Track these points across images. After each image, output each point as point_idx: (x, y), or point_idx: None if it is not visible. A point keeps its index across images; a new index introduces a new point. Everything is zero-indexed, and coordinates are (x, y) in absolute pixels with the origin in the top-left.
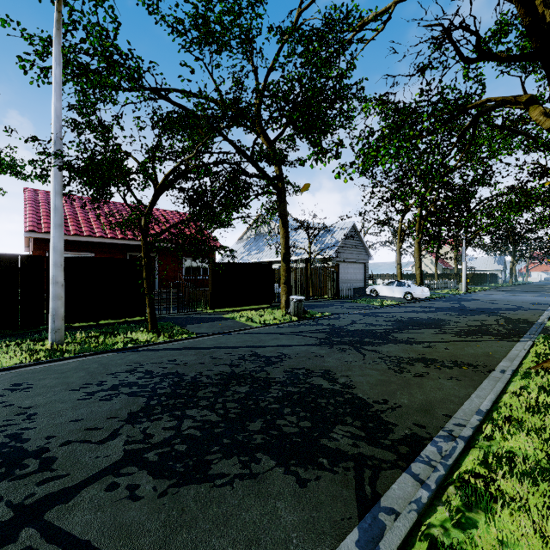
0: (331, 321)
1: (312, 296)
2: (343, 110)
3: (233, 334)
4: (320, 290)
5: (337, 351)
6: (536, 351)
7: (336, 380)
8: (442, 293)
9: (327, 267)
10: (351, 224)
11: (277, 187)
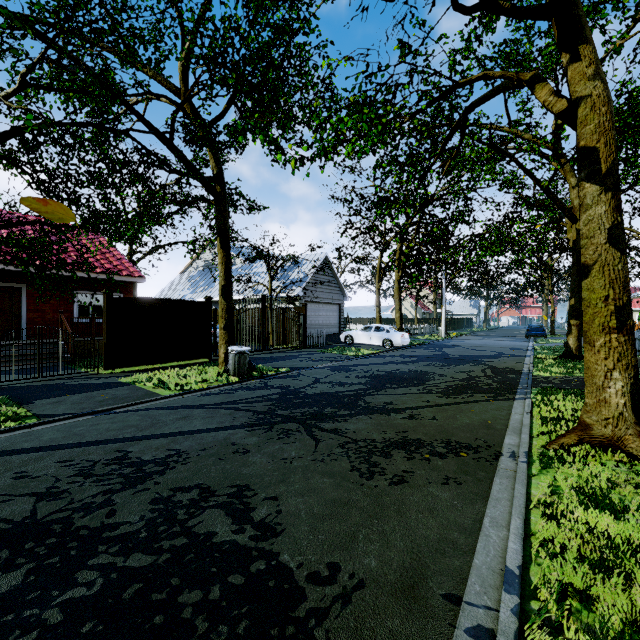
0: (286, 381)
1: (273, 346)
2: (307, 98)
3: (114, 413)
4: (281, 338)
5: (276, 438)
6: (541, 415)
7: (250, 513)
8: (422, 339)
9: (293, 308)
10: (322, 256)
11: (213, 191)
